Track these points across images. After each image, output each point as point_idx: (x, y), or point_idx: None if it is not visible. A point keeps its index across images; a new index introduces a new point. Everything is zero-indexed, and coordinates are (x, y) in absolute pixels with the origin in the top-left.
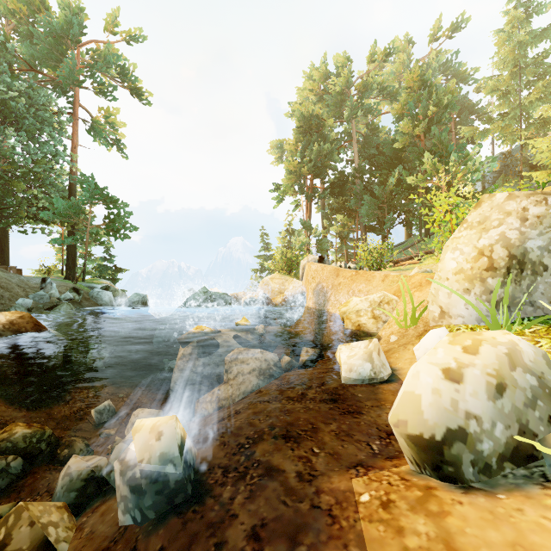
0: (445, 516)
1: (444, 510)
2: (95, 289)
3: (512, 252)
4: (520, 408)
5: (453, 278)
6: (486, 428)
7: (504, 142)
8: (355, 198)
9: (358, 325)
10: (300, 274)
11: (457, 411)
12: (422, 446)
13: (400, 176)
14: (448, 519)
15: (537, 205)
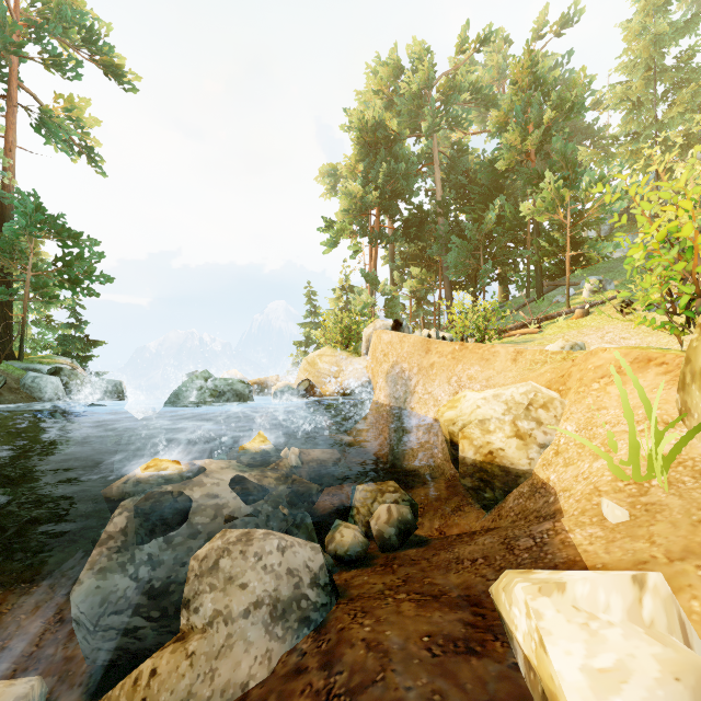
0: None
1: None
2: (30, 373)
3: None
4: None
5: None
6: None
7: (636, 171)
8: (438, 243)
9: (489, 452)
10: (363, 348)
11: None
12: None
13: (501, 212)
14: None
15: None
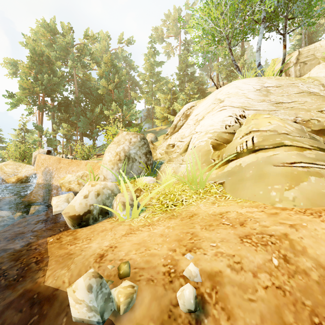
0: (77, 234)
1: (77, 232)
2: None
3: (126, 154)
4: (104, 200)
5: (108, 163)
6: (94, 208)
7: (147, 104)
8: (76, 115)
9: (69, 188)
10: (33, 161)
11: (86, 204)
12: (74, 219)
13: (102, 108)
14: (78, 234)
15: (134, 138)
